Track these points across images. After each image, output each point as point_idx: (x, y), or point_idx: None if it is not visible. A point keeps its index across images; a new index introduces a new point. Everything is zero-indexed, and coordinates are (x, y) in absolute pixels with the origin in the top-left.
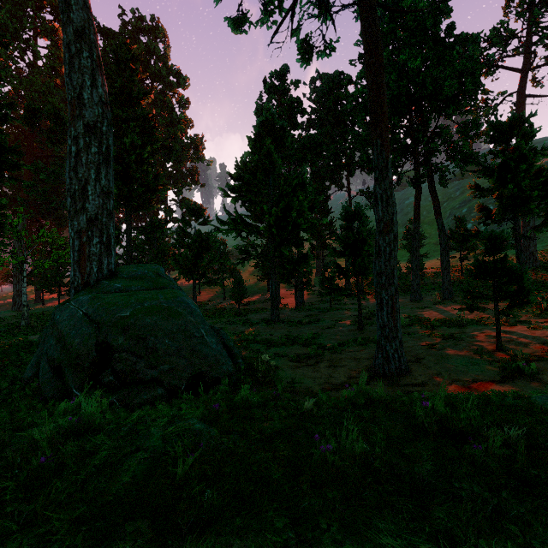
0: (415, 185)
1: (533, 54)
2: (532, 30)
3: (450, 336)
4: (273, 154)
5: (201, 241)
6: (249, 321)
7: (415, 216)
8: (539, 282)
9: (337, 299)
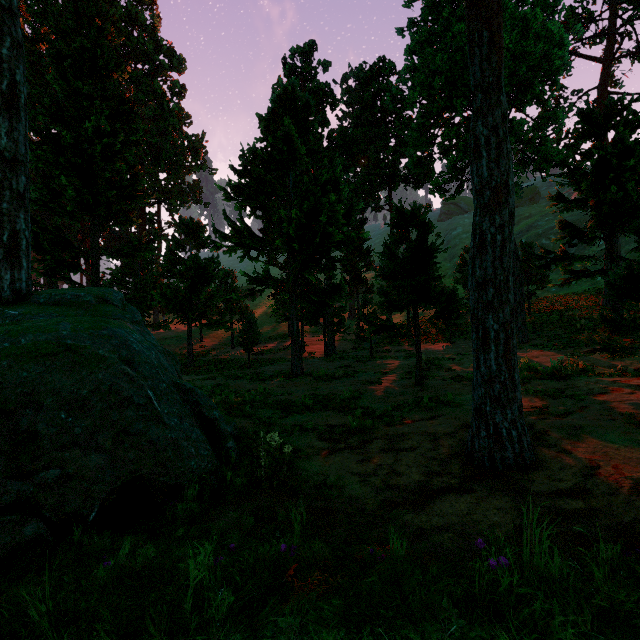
0: None
1: (621, 37)
2: (616, 10)
3: (561, 392)
4: (294, 138)
5: (198, 268)
6: (261, 375)
7: None
8: None
9: (378, 345)
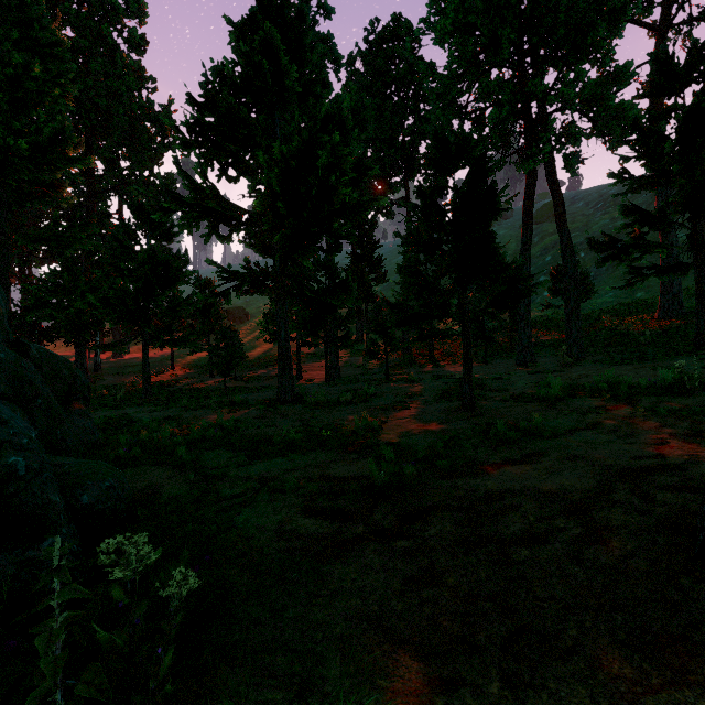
0: (529, 166)
1: None
2: None
3: None
4: (280, 54)
5: (156, 264)
6: (235, 403)
7: (526, 222)
8: None
9: (394, 368)
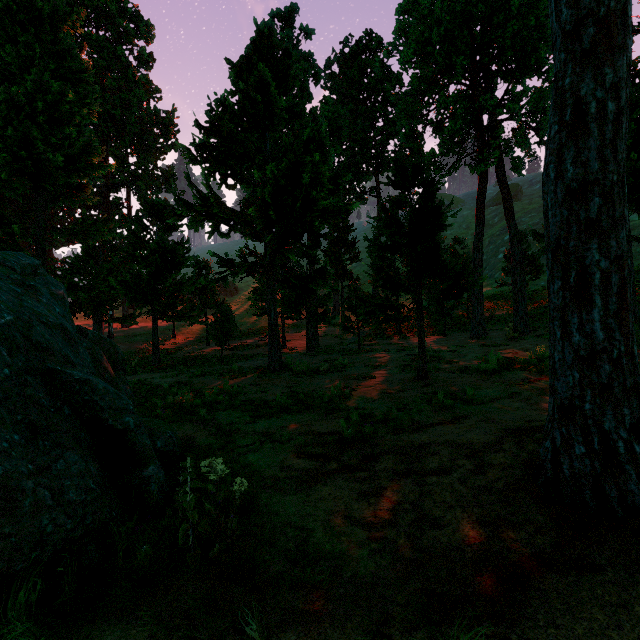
0: (481, 169)
1: None
2: None
3: None
4: (270, 88)
5: (165, 252)
6: (233, 371)
7: (479, 215)
8: (639, 309)
9: (365, 339)
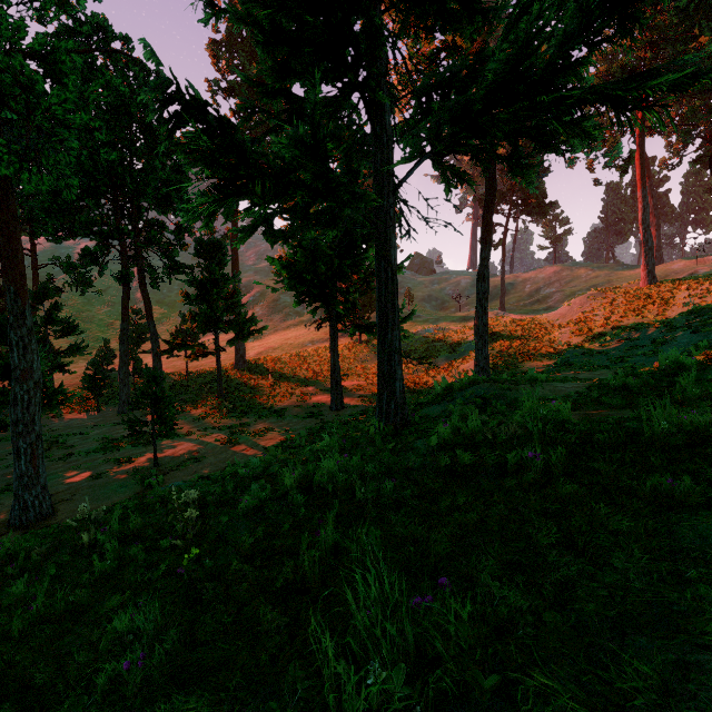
0: (122, 281)
1: None
2: None
3: (128, 458)
4: None
5: None
6: None
7: (124, 316)
8: (240, 384)
9: (6, 420)
